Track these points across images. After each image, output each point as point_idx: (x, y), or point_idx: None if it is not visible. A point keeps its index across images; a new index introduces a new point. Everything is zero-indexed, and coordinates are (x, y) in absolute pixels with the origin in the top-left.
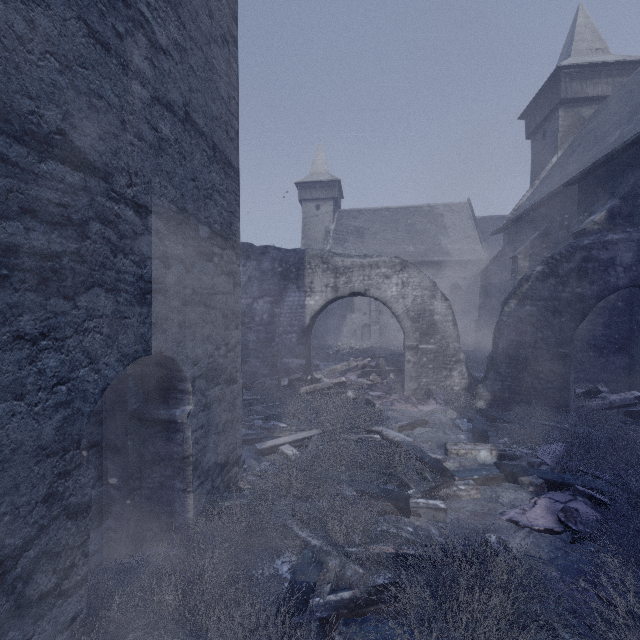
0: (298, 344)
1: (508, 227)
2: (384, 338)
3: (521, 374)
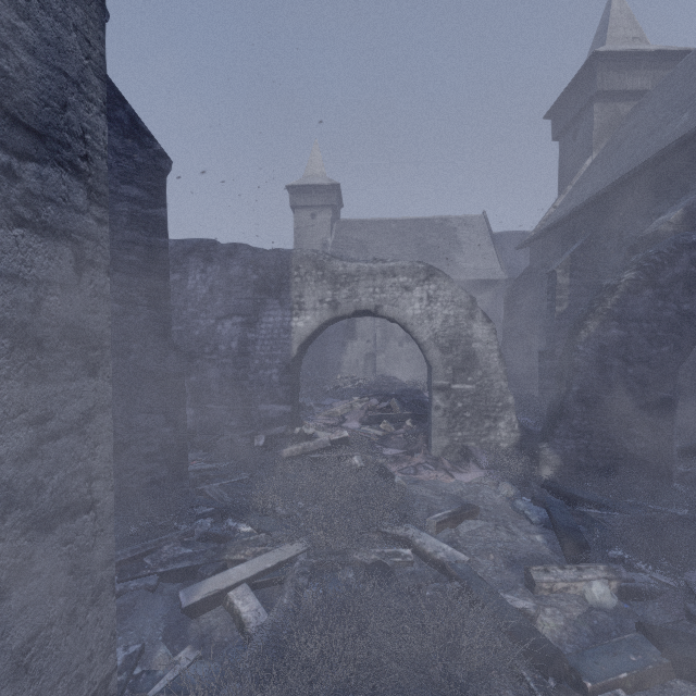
0: (281, 384)
1: (538, 239)
2: (391, 369)
3: (604, 428)
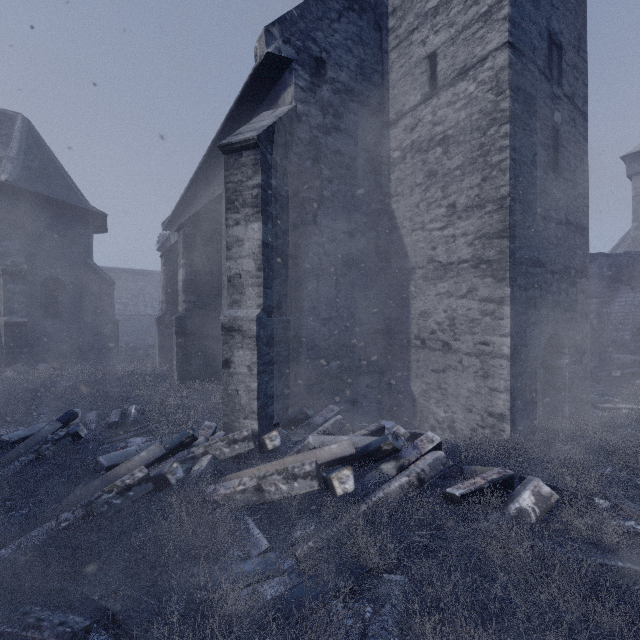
0: (632, 341)
1: None
2: None
3: None
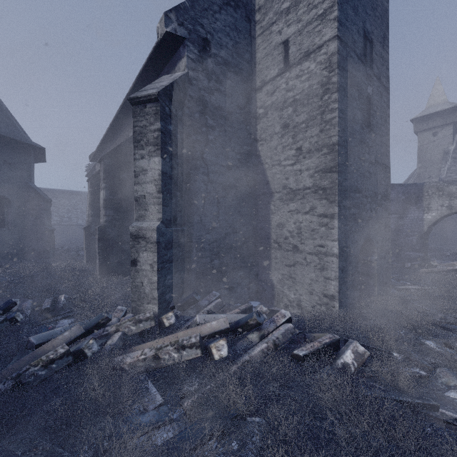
0: (417, 243)
1: None
2: None
3: None
